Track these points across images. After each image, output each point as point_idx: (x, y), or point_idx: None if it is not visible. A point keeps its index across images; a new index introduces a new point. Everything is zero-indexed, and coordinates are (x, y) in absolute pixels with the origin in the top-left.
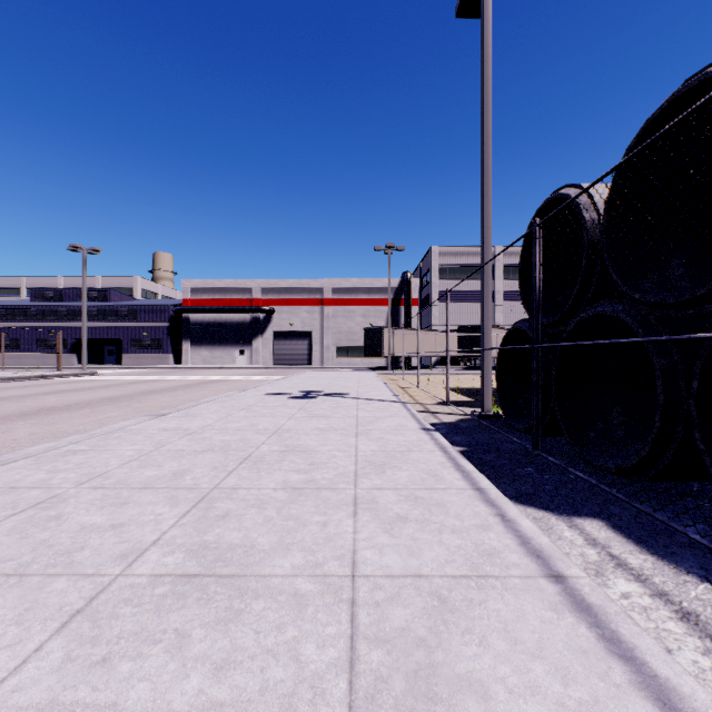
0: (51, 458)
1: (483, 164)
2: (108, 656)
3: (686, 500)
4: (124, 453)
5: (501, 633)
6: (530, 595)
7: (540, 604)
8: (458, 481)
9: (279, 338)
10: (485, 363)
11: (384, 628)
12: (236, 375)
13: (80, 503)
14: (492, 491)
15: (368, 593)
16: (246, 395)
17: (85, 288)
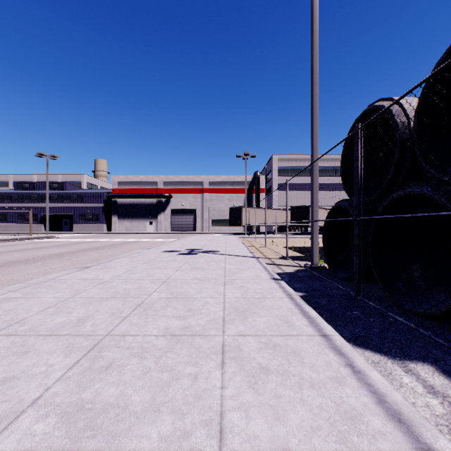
0: None
1: (313, 91)
2: None
3: None
4: (46, 300)
5: None
6: None
7: None
8: (306, 327)
9: (175, 214)
10: (314, 230)
11: None
12: (146, 238)
13: None
14: (336, 337)
15: None
16: (149, 252)
17: (47, 181)
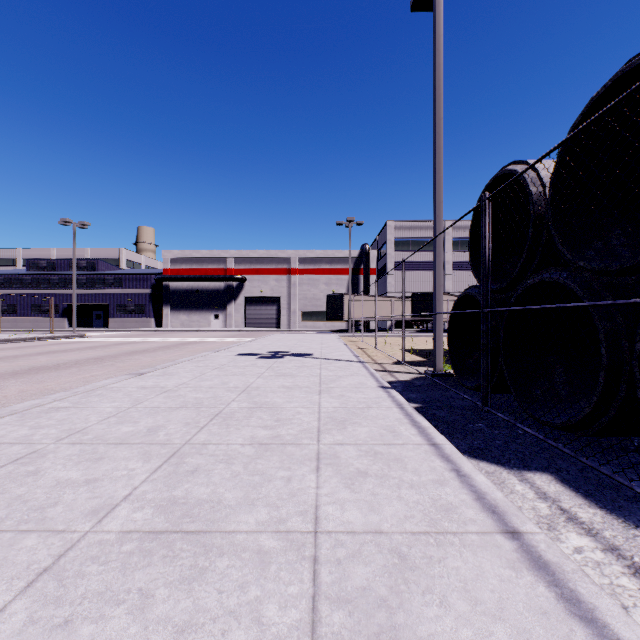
0: (35, 415)
1: (435, 144)
2: (70, 618)
3: (629, 454)
4: (103, 410)
5: (461, 593)
6: (487, 552)
7: (498, 562)
8: (415, 436)
9: (250, 304)
10: (437, 326)
11: (345, 587)
12: (211, 337)
13: (58, 458)
14: (446, 446)
15: (330, 550)
16: (219, 355)
17: (74, 259)
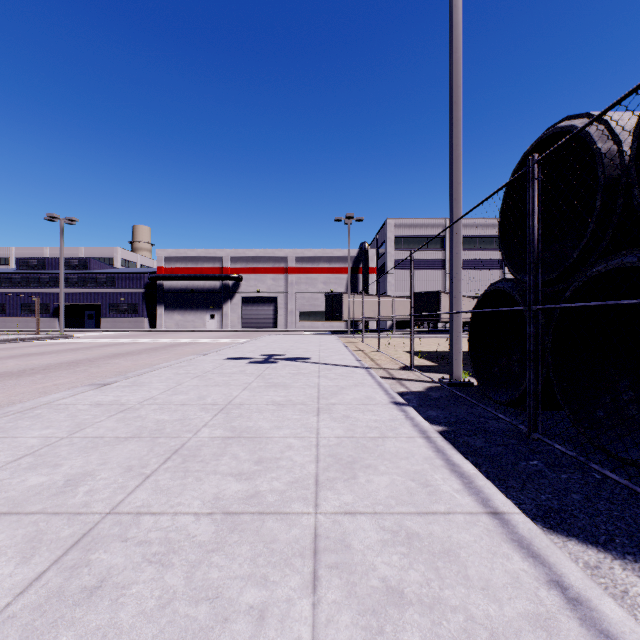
0: None
1: (452, 115)
2: None
3: None
4: (24, 442)
5: None
6: None
7: None
8: (461, 495)
9: (247, 304)
10: (455, 327)
11: None
12: (204, 338)
13: None
14: (517, 518)
15: None
16: (206, 360)
17: (62, 256)
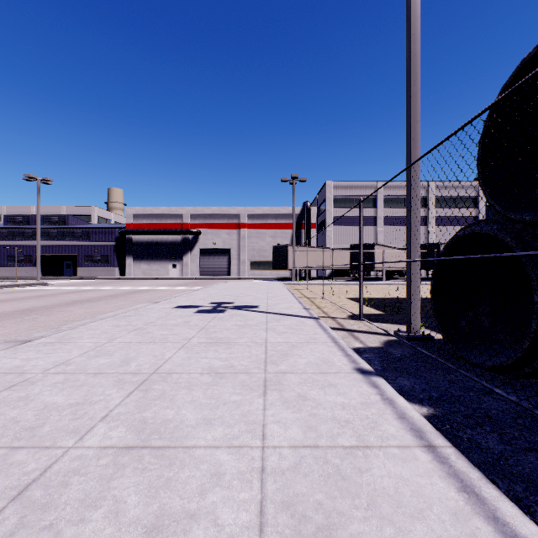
0: None
1: (410, 48)
2: None
3: None
4: None
5: None
6: None
7: None
8: None
9: (205, 255)
10: (413, 276)
11: None
12: (165, 285)
13: None
14: None
15: None
16: (154, 308)
17: (38, 212)
